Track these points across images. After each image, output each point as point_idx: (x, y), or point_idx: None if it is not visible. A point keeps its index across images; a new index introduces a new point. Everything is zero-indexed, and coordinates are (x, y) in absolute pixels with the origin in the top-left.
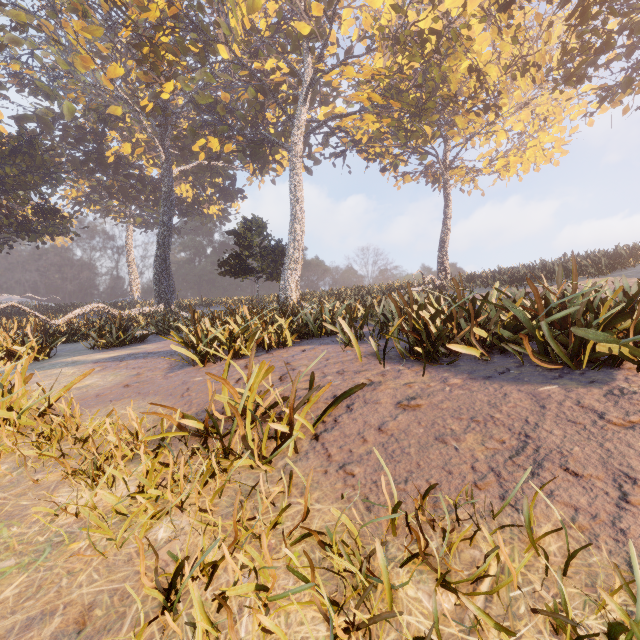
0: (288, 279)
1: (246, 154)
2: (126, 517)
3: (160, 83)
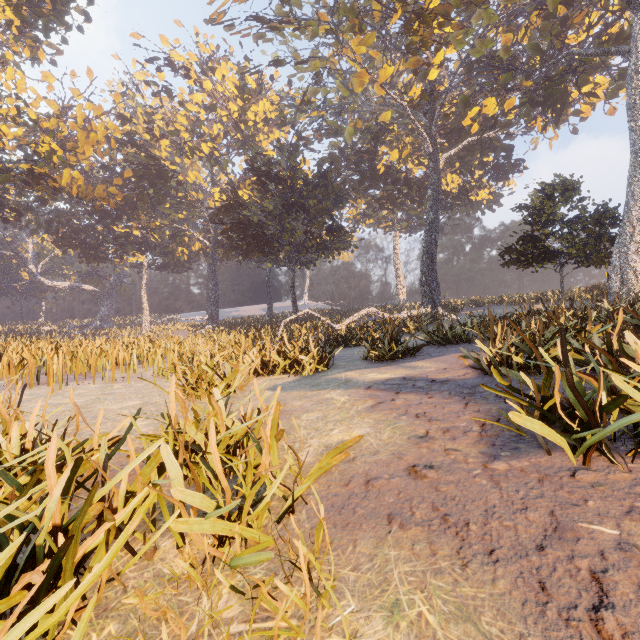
0: (628, 260)
1: (535, 103)
2: None
3: (428, 63)
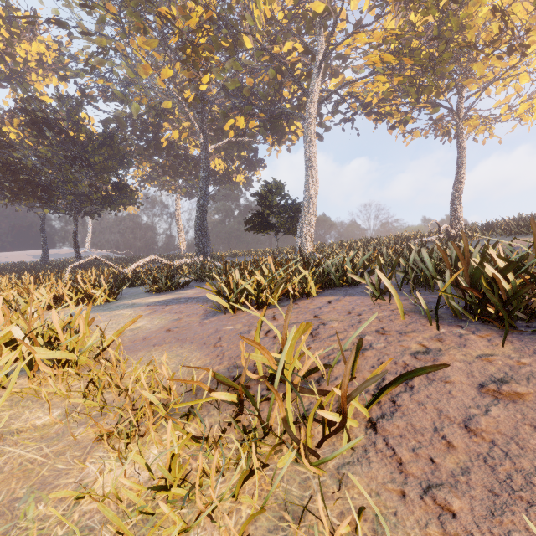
0: (303, 233)
1: (266, 128)
2: (149, 516)
3: (199, 78)
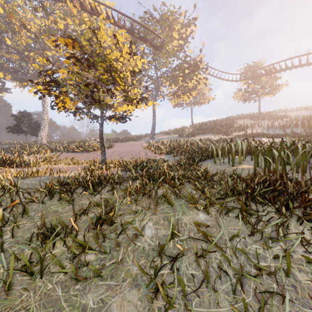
0: (42, 136)
1: (17, 80)
2: None
3: None
